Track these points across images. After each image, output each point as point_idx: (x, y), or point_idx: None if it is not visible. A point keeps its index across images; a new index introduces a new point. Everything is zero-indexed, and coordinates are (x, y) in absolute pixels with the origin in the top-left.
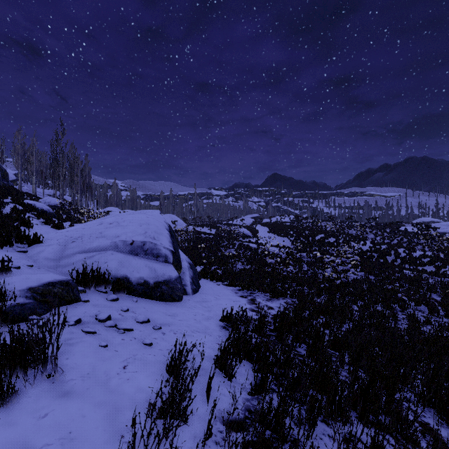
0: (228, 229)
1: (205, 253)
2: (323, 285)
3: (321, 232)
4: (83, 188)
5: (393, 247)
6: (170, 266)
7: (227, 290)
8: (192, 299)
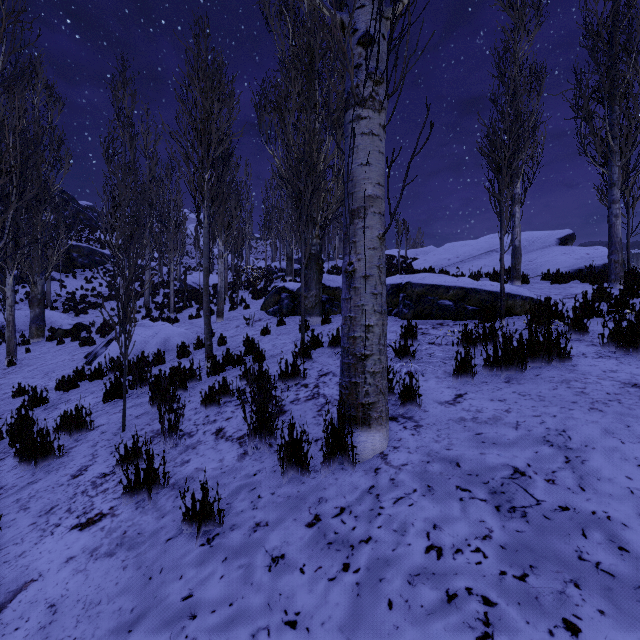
0: None
1: None
2: None
3: None
4: None
5: None
6: None
7: None
8: None
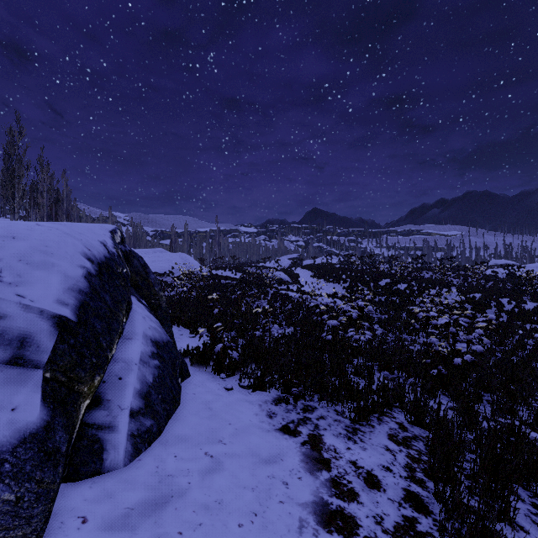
0: (258, 272)
1: (219, 308)
2: (435, 372)
3: (386, 276)
4: (51, 213)
5: (493, 296)
6: (21, 380)
7: (249, 405)
8: (104, 509)
